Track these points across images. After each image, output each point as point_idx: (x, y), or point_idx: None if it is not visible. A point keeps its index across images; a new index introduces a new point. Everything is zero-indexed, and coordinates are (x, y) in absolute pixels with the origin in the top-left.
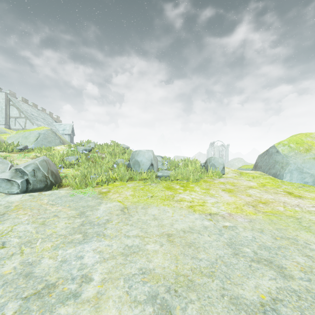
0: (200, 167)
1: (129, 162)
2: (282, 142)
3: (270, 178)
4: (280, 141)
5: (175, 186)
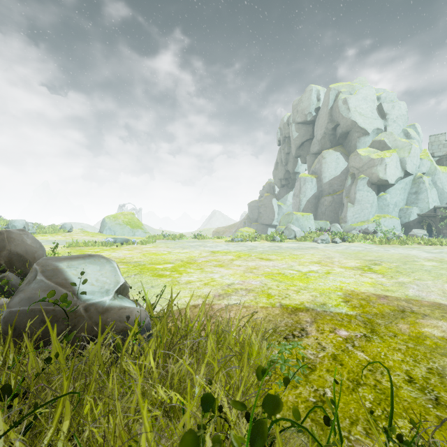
0: (58, 228)
1: (7, 226)
2: (108, 216)
3: (98, 233)
4: (108, 215)
5: (38, 236)
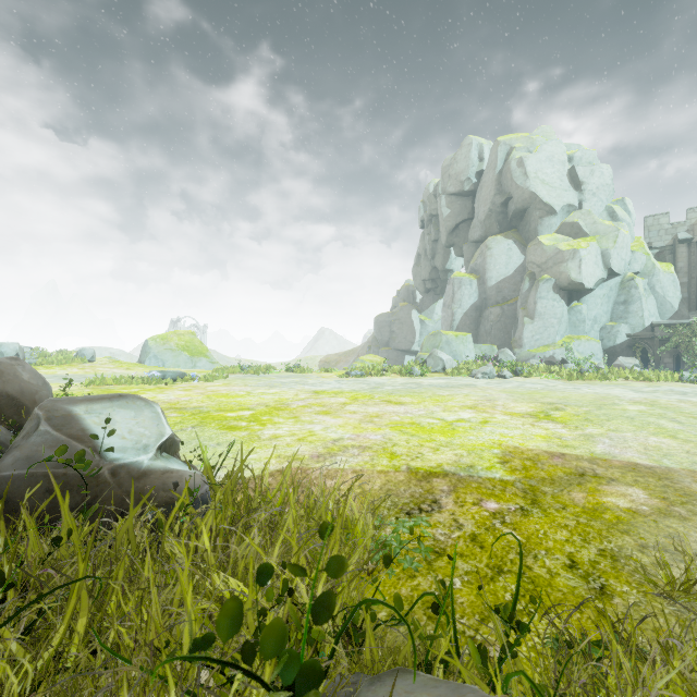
0: (72, 357)
1: None
2: (154, 337)
3: (137, 364)
4: (153, 336)
5: (40, 368)
